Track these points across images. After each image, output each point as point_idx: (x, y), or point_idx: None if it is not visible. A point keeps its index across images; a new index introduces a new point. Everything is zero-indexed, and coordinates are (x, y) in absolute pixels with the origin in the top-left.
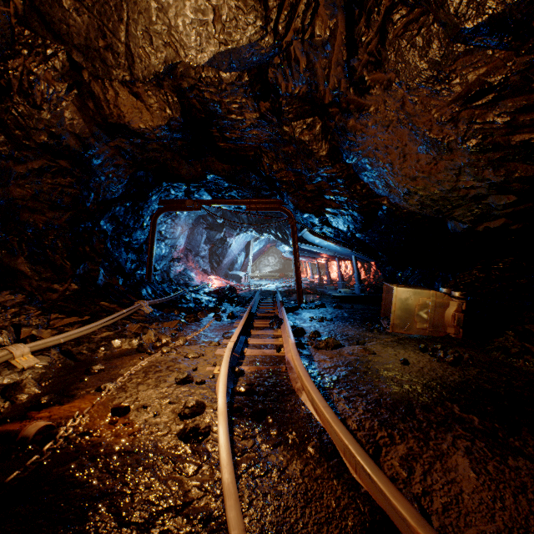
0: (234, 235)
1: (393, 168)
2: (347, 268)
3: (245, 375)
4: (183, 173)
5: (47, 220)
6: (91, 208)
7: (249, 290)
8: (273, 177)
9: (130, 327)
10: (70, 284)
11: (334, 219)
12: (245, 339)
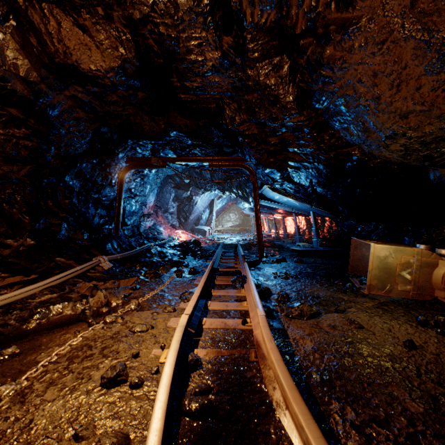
0: (199, 194)
1: (379, 104)
2: (301, 223)
3: (201, 366)
4: (146, 129)
5: (4, 173)
6: (52, 162)
7: (212, 243)
8: (235, 130)
9: (82, 286)
10: (25, 240)
11: (296, 174)
12: (205, 303)
